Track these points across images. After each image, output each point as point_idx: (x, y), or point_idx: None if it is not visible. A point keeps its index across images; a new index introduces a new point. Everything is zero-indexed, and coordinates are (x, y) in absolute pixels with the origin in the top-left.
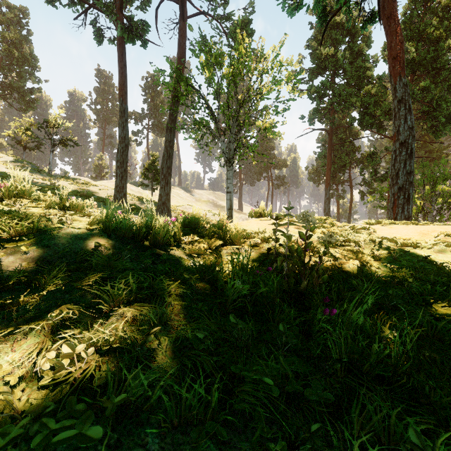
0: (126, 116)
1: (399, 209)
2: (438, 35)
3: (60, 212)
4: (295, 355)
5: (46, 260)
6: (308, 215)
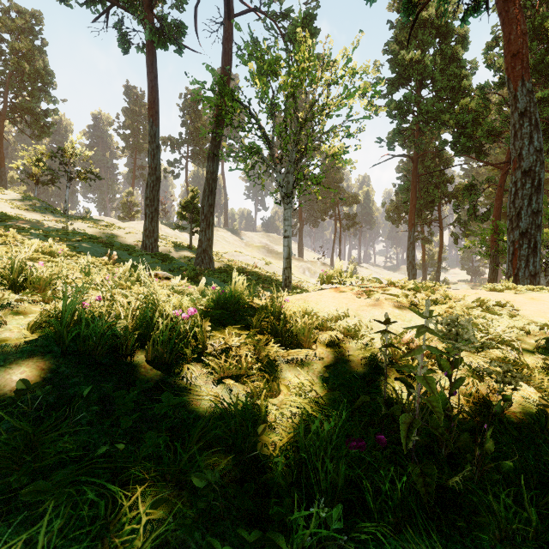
0: (157, 142)
1: (522, 263)
2: None
3: None
4: None
5: None
6: (460, 322)
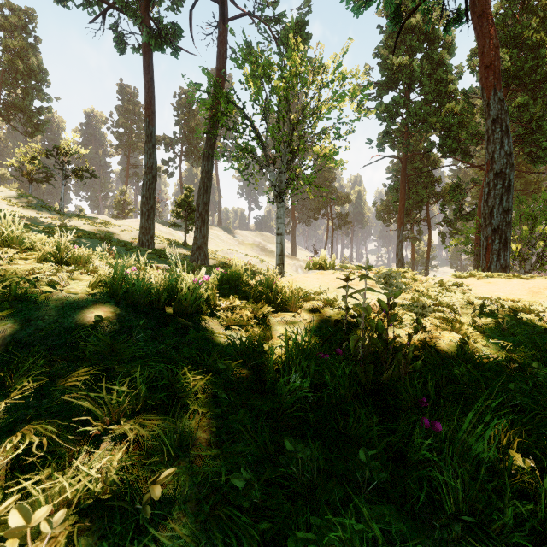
0: (153, 141)
1: (494, 256)
2: (538, 40)
3: (51, 270)
4: (383, 495)
5: (23, 342)
6: (392, 275)
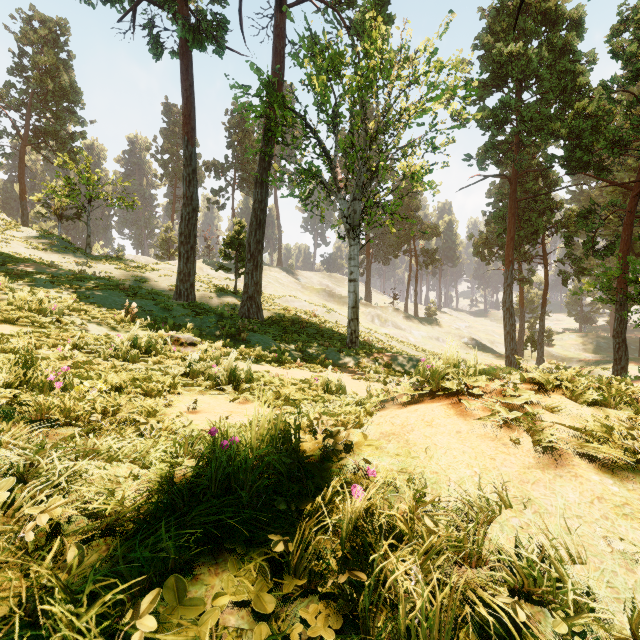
0: (194, 165)
1: None
2: None
3: None
4: None
5: None
6: None
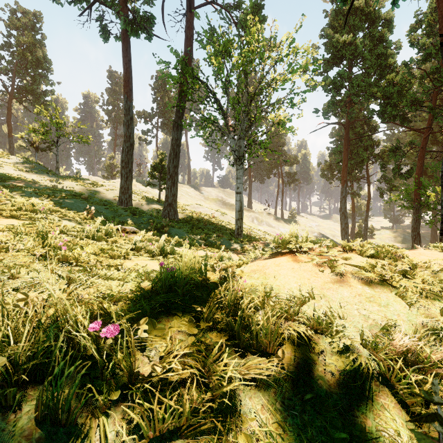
0: (131, 114)
1: None
2: None
3: None
4: None
5: None
6: None
